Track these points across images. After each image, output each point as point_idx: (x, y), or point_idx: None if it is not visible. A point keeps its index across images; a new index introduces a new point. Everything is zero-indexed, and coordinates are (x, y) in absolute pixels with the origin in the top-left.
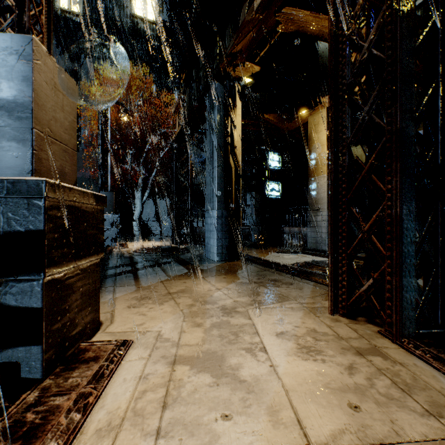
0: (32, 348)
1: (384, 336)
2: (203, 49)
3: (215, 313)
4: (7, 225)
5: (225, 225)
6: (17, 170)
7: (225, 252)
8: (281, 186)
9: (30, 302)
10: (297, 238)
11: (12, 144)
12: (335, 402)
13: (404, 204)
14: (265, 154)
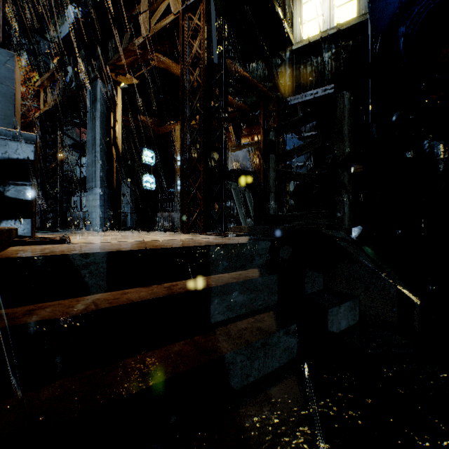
0: (25, 220)
1: (201, 234)
2: (86, 46)
3: (114, 236)
4: (12, 154)
5: (108, 201)
6: (4, 126)
7: (108, 223)
8: (154, 180)
9: (25, 197)
10: (167, 220)
11: (1, 111)
12: (175, 238)
13: (207, 176)
14: (141, 149)
